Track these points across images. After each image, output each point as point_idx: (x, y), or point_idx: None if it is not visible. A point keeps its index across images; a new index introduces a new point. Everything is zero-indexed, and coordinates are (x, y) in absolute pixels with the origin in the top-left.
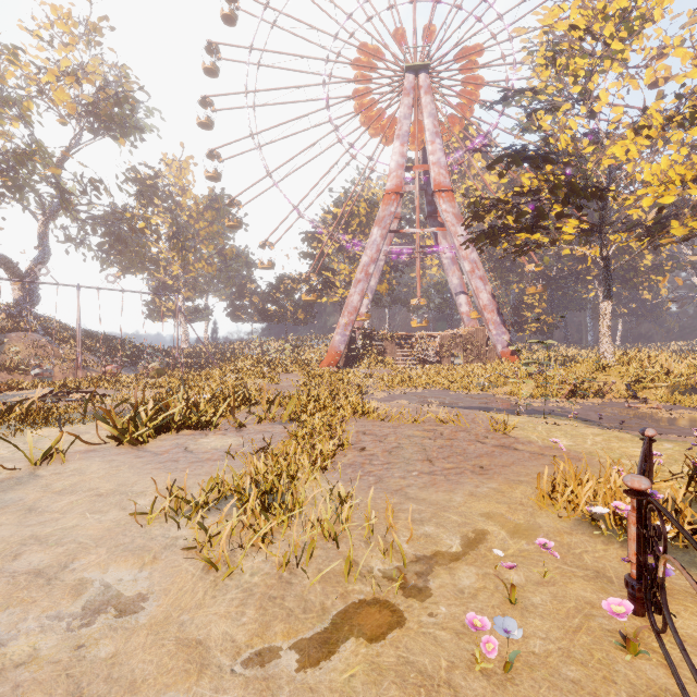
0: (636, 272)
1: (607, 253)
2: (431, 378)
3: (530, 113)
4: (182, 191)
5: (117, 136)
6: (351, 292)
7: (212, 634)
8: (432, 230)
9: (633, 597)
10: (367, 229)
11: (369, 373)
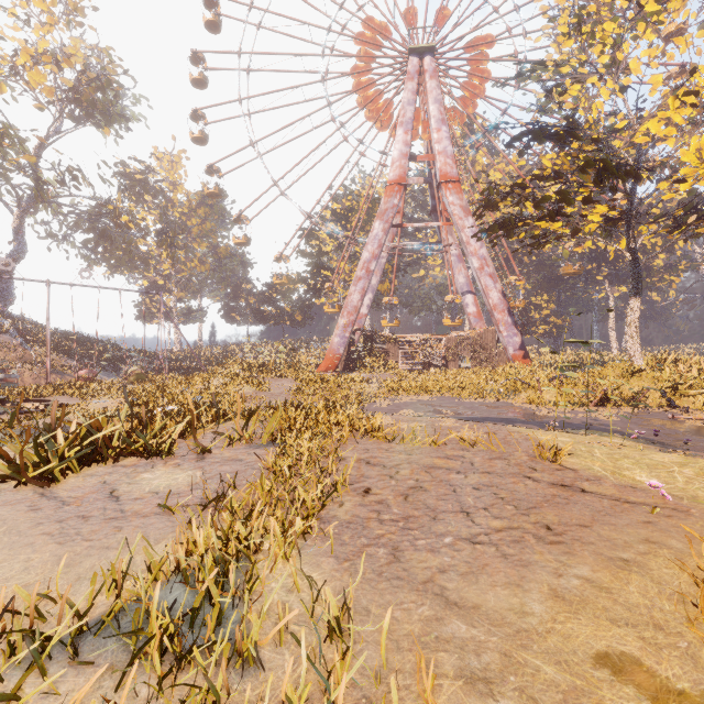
0: (649, 272)
1: (635, 244)
2: (439, 383)
3: (550, 89)
4: (173, 185)
5: (100, 125)
6: (351, 290)
7: None
8: (438, 224)
9: None
10: (368, 225)
11: (371, 377)
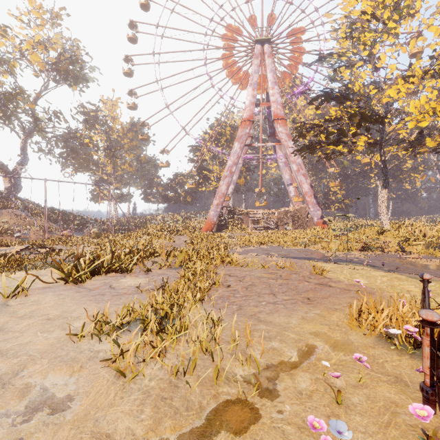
0: (401, 171)
1: (384, 158)
2: (272, 238)
3: (336, 69)
4: (113, 119)
5: (71, 84)
6: (220, 184)
7: (118, 429)
8: (273, 144)
9: (427, 399)
10: (231, 144)
11: (232, 235)
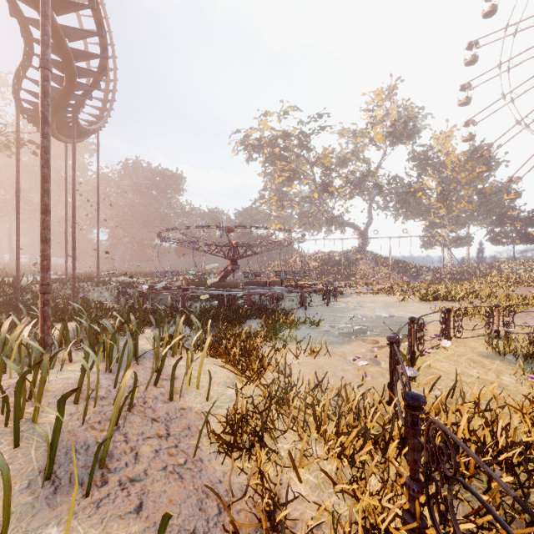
0: None
1: None
2: None
3: None
4: (446, 155)
5: (404, 142)
6: None
7: None
8: None
9: None
10: None
11: None
